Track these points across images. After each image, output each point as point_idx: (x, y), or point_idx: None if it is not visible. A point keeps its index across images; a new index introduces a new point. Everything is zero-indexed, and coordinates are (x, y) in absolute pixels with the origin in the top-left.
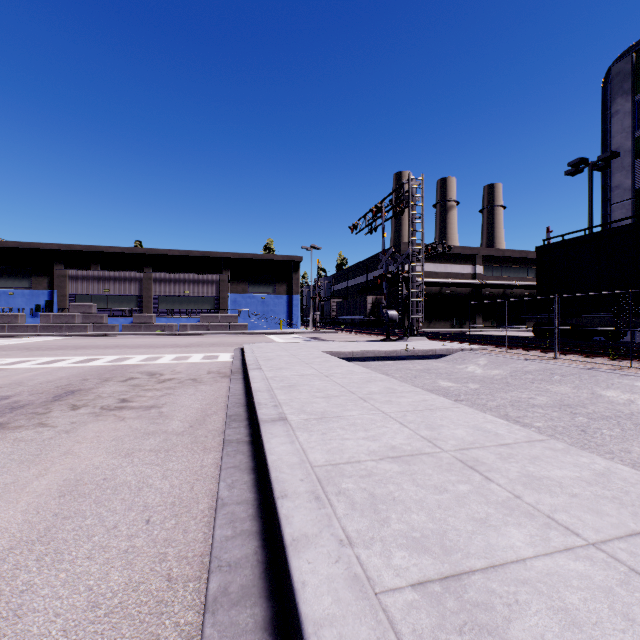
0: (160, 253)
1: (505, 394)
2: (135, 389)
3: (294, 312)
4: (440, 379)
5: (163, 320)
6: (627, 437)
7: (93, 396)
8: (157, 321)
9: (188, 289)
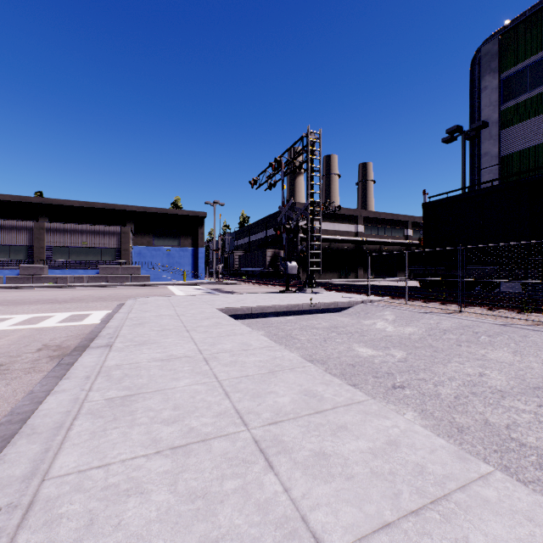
0: (58, 203)
1: (446, 368)
2: None
3: (199, 264)
4: (355, 343)
5: (57, 272)
6: None
7: None
8: (50, 273)
9: (86, 240)
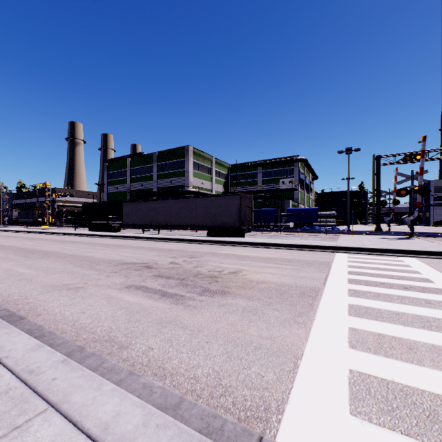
0: None
1: None
2: None
3: None
4: None
5: None
6: None
7: None
8: None
9: None
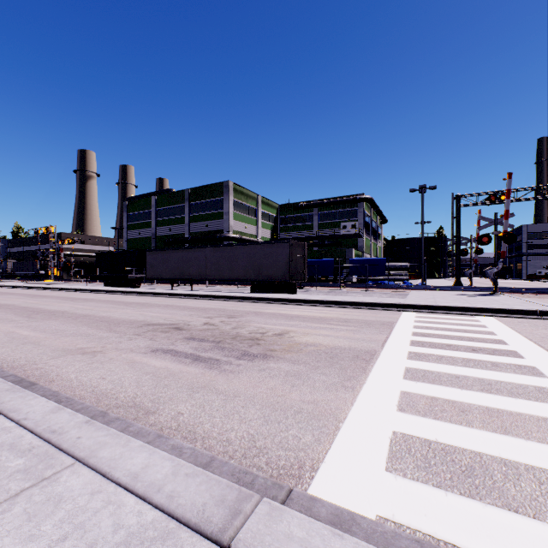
0: None
1: None
2: None
3: None
4: None
5: None
6: None
7: None
8: None
9: None
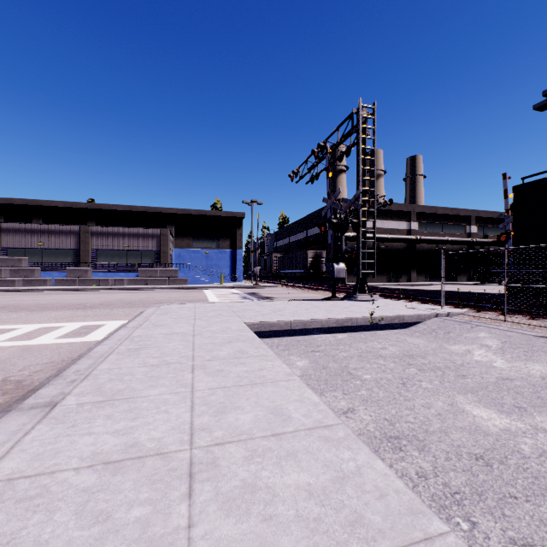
0: (103, 208)
1: None
2: None
3: (237, 266)
4: (457, 393)
5: (100, 274)
6: None
7: None
8: (94, 275)
9: (128, 243)
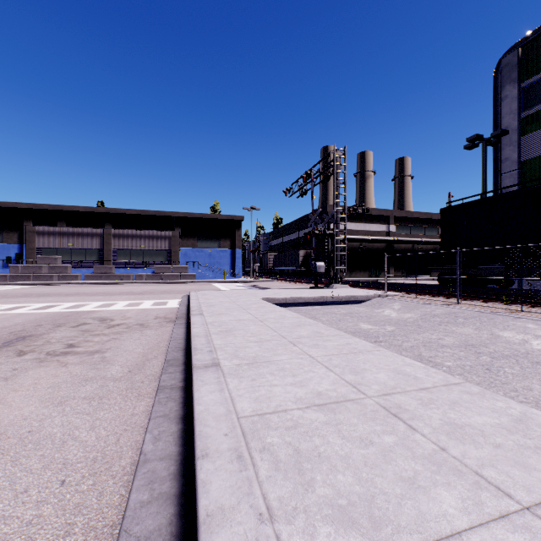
0: (119, 212)
1: (417, 335)
2: (84, 334)
3: (237, 264)
4: (361, 322)
5: (121, 270)
6: (527, 375)
7: (42, 341)
8: (116, 271)
9: (144, 243)
